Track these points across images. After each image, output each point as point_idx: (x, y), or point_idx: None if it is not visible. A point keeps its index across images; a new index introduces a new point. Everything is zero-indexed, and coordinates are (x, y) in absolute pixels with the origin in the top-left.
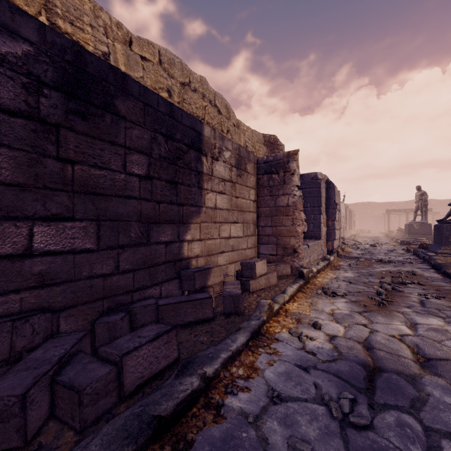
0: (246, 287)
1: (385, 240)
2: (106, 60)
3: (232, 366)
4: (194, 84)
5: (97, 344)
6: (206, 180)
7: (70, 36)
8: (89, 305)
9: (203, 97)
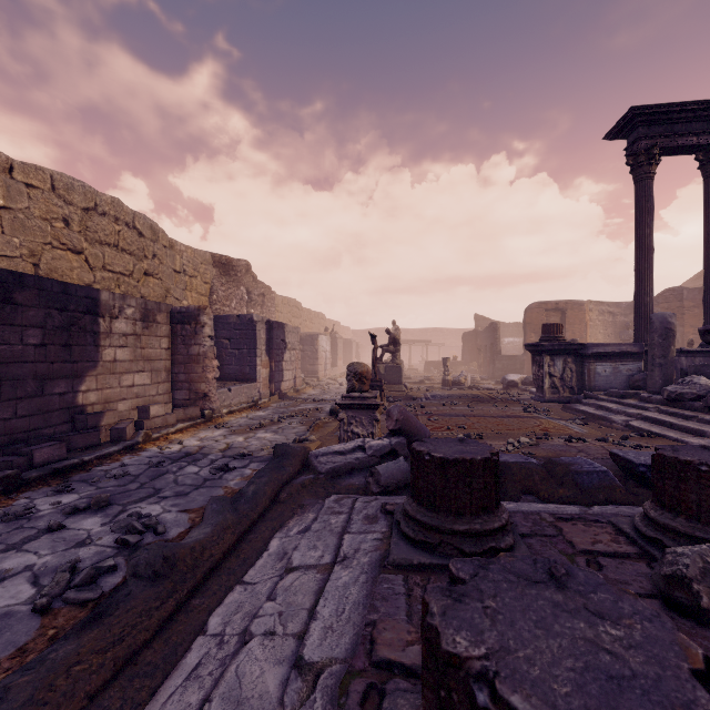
0: (142, 426)
1: None
2: None
3: (104, 460)
4: (102, 208)
5: None
6: (104, 338)
7: None
8: None
9: (116, 221)
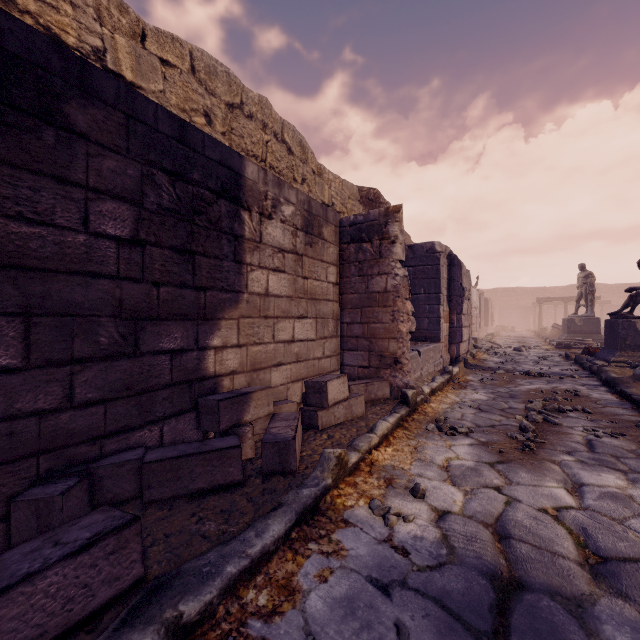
0: (313, 421)
1: (534, 342)
2: (100, 60)
3: (249, 588)
4: (248, 107)
5: (15, 540)
6: (250, 249)
7: (33, 18)
8: (7, 468)
9: (263, 127)
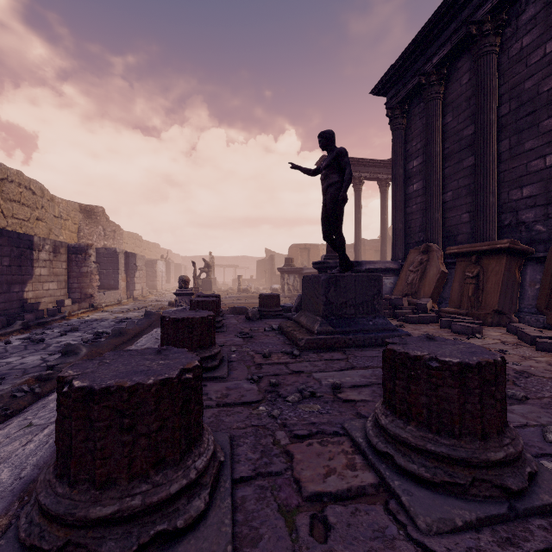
0: (60, 311)
1: None
2: None
3: (54, 322)
4: (11, 178)
5: None
6: (36, 262)
7: None
8: None
9: (19, 185)
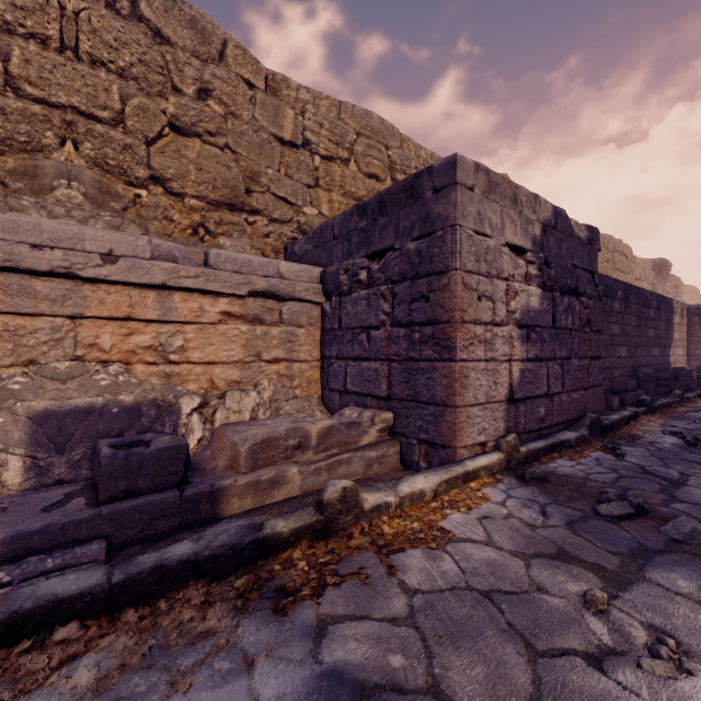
0: None
1: None
2: None
3: None
4: (616, 248)
5: None
6: (673, 326)
7: None
8: None
9: (619, 254)
